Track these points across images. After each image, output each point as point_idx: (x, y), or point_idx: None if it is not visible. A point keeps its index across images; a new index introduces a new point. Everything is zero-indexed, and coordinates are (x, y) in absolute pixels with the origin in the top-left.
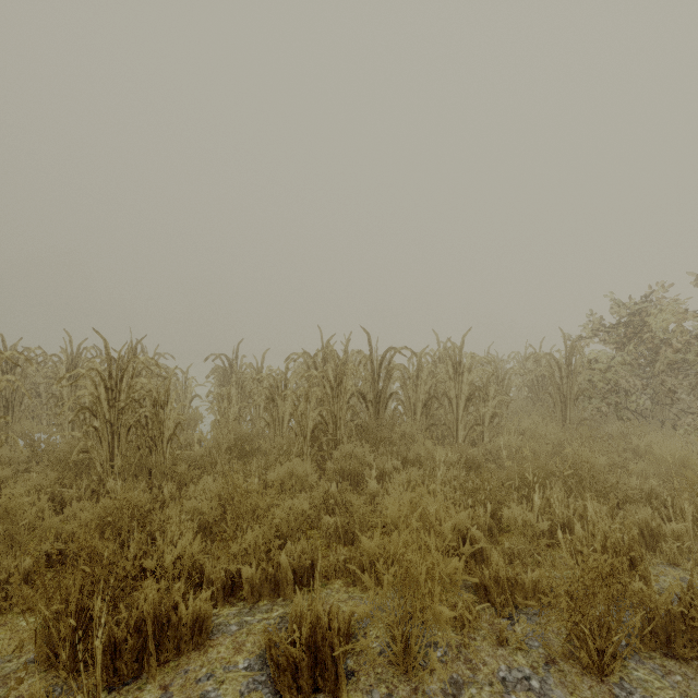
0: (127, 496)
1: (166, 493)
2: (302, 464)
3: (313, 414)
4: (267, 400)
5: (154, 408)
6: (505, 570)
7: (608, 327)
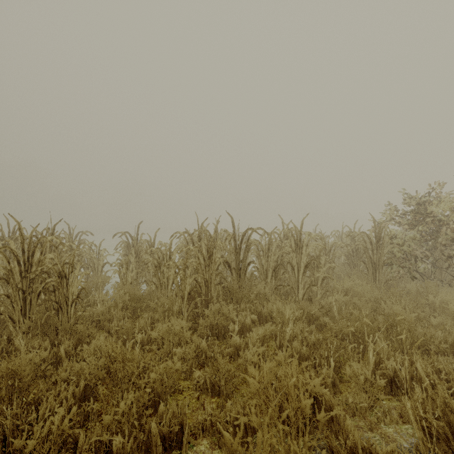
0: (11, 367)
1: (62, 352)
2: (179, 322)
3: (189, 280)
4: (156, 268)
5: (59, 278)
6: (359, 442)
7: (402, 213)
